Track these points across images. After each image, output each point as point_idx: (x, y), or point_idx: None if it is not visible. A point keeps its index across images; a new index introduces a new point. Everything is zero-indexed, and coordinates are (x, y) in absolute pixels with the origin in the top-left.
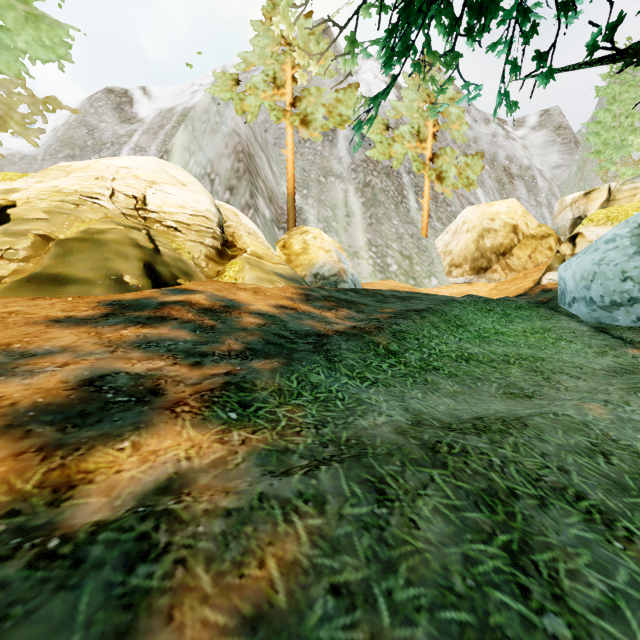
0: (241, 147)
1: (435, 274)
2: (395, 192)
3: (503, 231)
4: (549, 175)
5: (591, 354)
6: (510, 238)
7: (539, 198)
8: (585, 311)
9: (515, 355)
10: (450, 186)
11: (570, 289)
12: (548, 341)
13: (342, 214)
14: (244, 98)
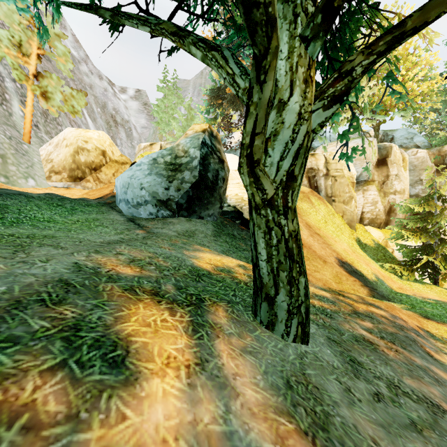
0: None
1: (34, 176)
2: None
3: (95, 152)
4: (140, 131)
5: (111, 234)
6: (100, 159)
7: (134, 143)
8: (126, 208)
9: (24, 235)
10: (56, 107)
11: (119, 194)
12: (89, 227)
13: None
14: None
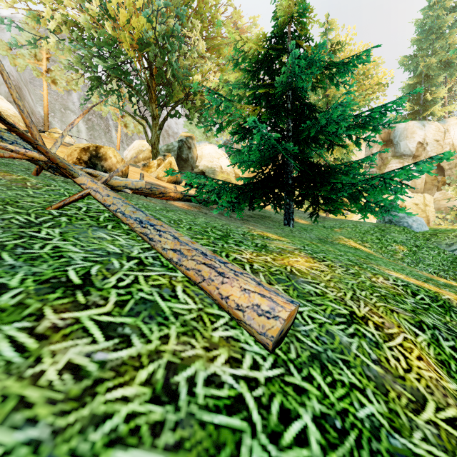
0: (15, 83)
1: None
2: (105, 127)
3: (147, 152)
4: None
5: None
6: (149, 155)
7: None
8: None
9: None
10: (131, 131)
11: None
12: None
13: (75, 130)
14: (16, 58)
